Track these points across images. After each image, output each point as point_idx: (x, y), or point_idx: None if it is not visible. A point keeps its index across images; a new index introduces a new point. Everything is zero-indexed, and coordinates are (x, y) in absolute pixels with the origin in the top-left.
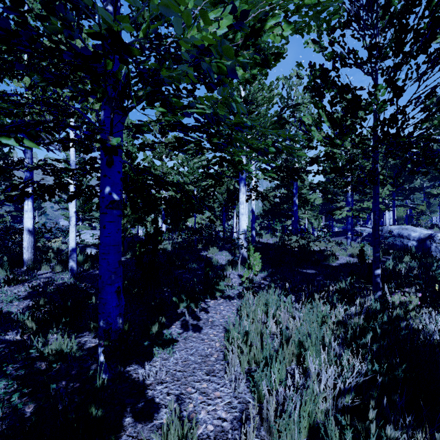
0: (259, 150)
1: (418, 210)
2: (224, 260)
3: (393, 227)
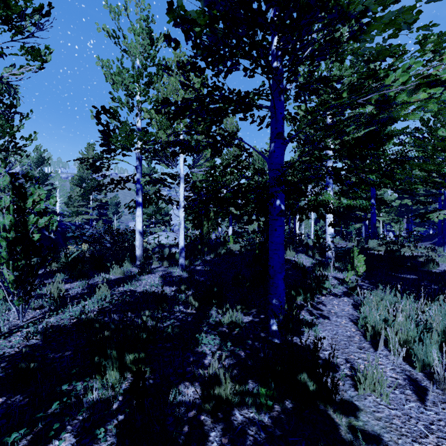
0: (429, 171)
1: None
2: (306, 262)
3: None
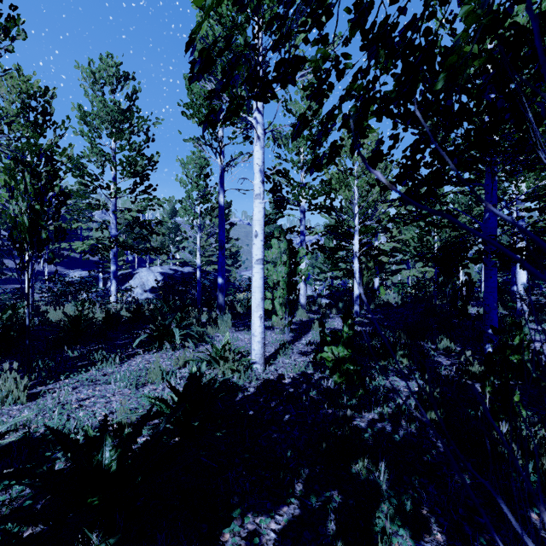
0: None
1: None
2: None
3: None
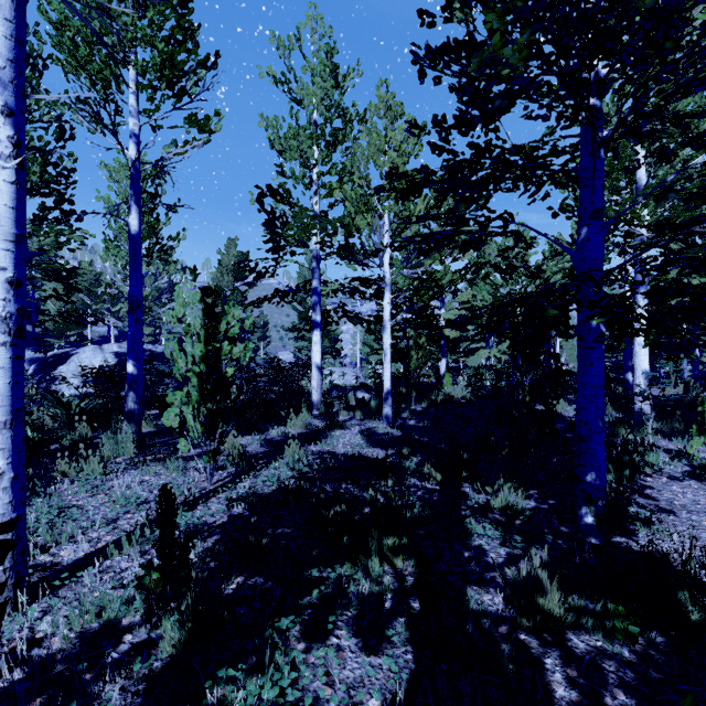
0: None
1: None
2: None
3: None
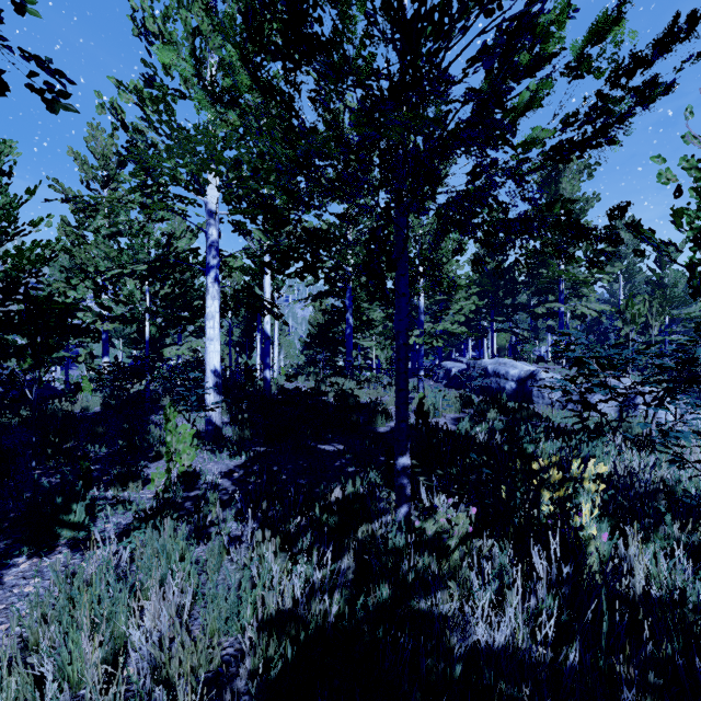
0: None
1: (522, 337)
2: None
3: (488, 362)
